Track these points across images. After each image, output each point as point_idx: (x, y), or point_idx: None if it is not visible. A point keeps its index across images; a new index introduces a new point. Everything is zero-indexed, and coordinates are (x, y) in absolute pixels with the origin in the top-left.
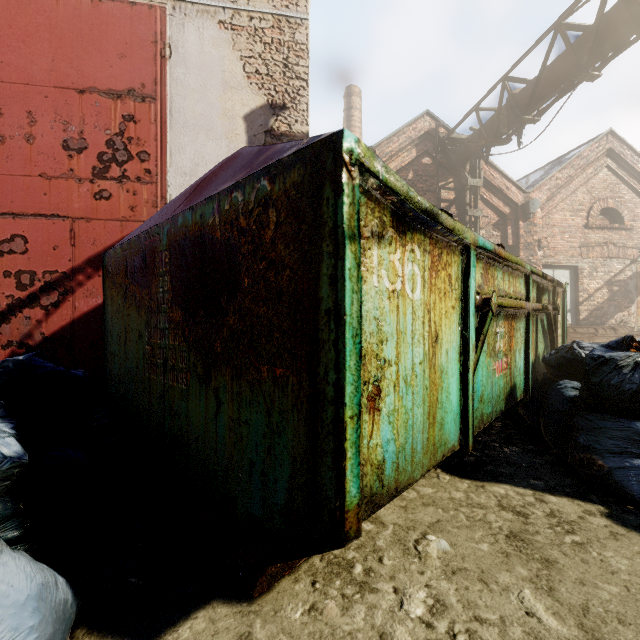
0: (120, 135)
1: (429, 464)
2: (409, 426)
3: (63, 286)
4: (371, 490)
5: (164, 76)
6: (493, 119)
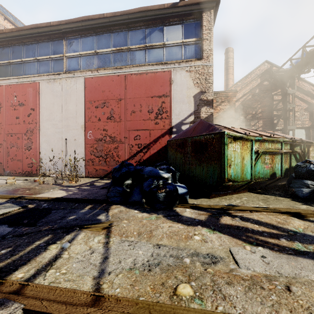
0: (161, 107)
1: (241, 180)
2: (236, 172)
3: (147, 147)
4: (229, 178)
5: (171, 89)
6: (300, 63)
